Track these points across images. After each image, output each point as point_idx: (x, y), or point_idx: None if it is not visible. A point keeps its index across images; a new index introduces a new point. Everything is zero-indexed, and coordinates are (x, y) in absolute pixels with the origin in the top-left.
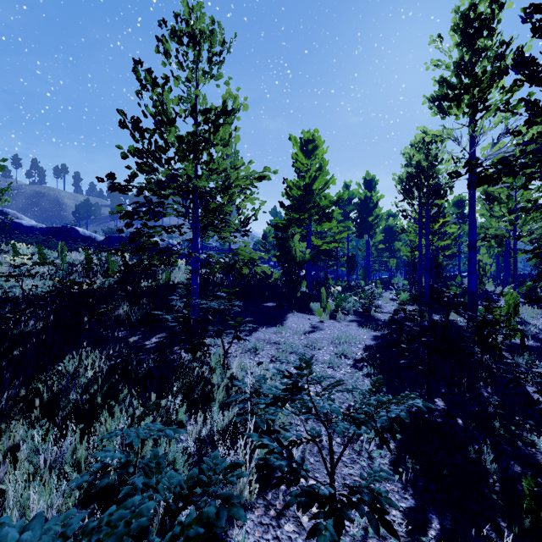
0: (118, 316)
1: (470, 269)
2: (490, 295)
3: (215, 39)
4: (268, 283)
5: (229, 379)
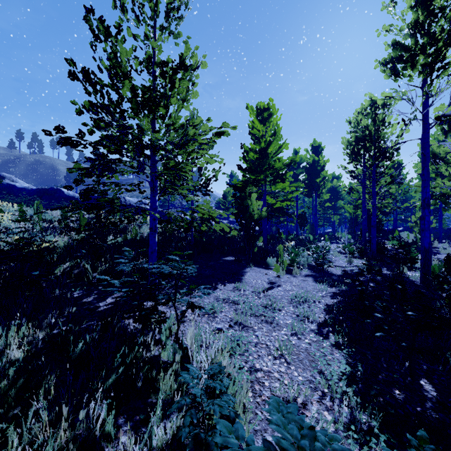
0: (79, 273)
1: (423, 226)
2: None
3: None
4: (227, 237)
5: (181, 357)
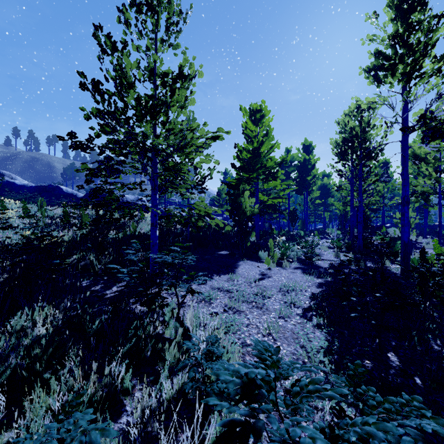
0: (85, 265)
1: (403, 222)
2: (413, 244)
3: (172, 9)
4: (221, 233)
5: (183, 334)
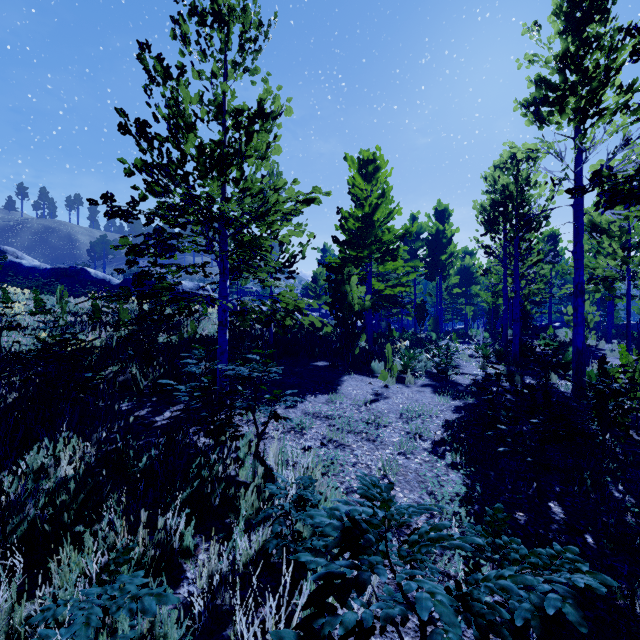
0: (125, 381)
1: (576, 320)
2: (592, 351)
3: (248, 19)
4: (318, 336)
5: (264, 476)
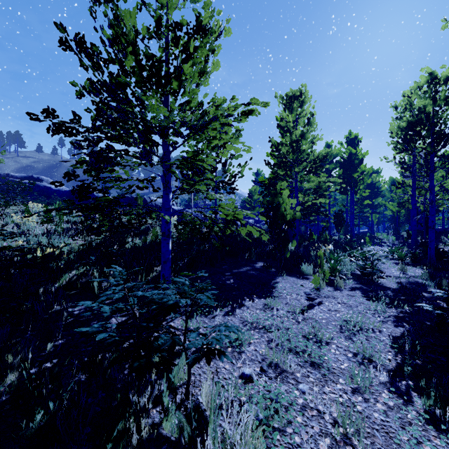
0: (87, 282)
1: None
2: None
3: None
4: (253, 239)
5: (190, 437)
